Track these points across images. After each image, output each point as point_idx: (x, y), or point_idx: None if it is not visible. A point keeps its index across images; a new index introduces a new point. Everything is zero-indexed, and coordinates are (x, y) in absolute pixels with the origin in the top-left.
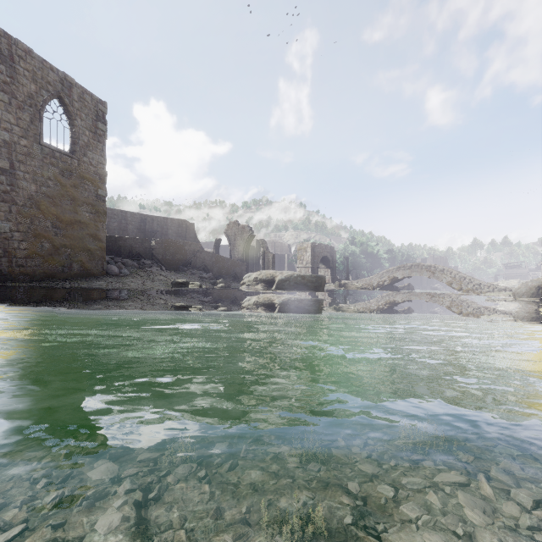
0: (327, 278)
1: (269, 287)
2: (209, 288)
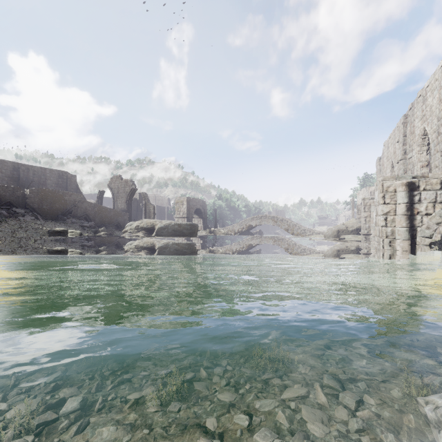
0: (200, 226)
1: (150, 234)
2: (90, 236)
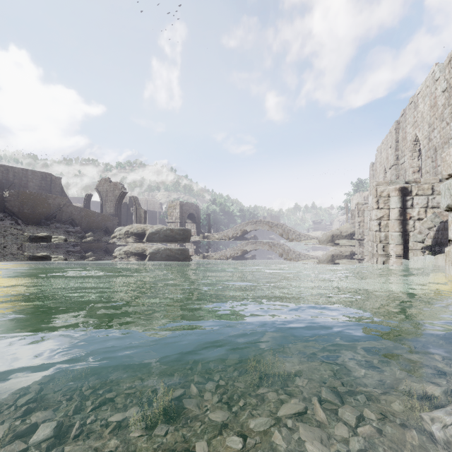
0: (193, 231)
1: (140, 240)
2: (76, 242)
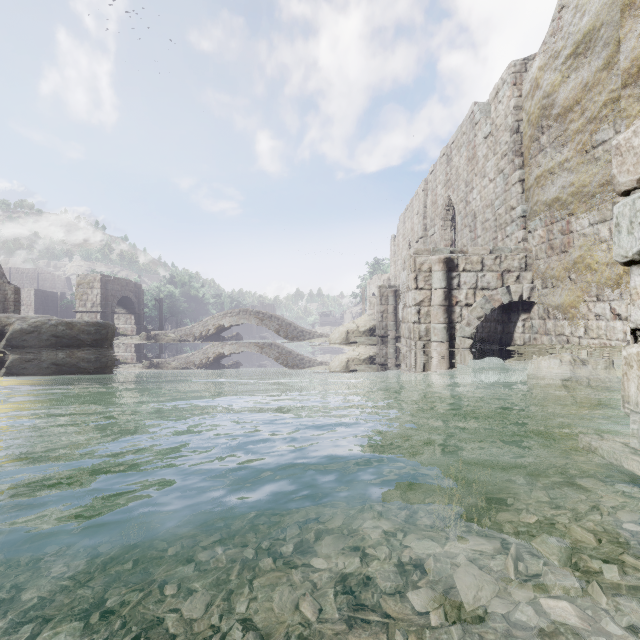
0: (130, 328)
1: None
2: None
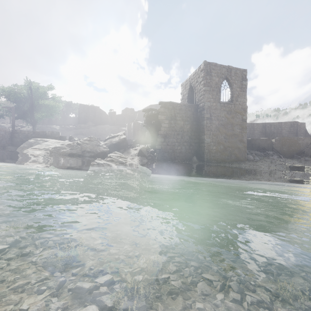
0: None
1: None
2: None
